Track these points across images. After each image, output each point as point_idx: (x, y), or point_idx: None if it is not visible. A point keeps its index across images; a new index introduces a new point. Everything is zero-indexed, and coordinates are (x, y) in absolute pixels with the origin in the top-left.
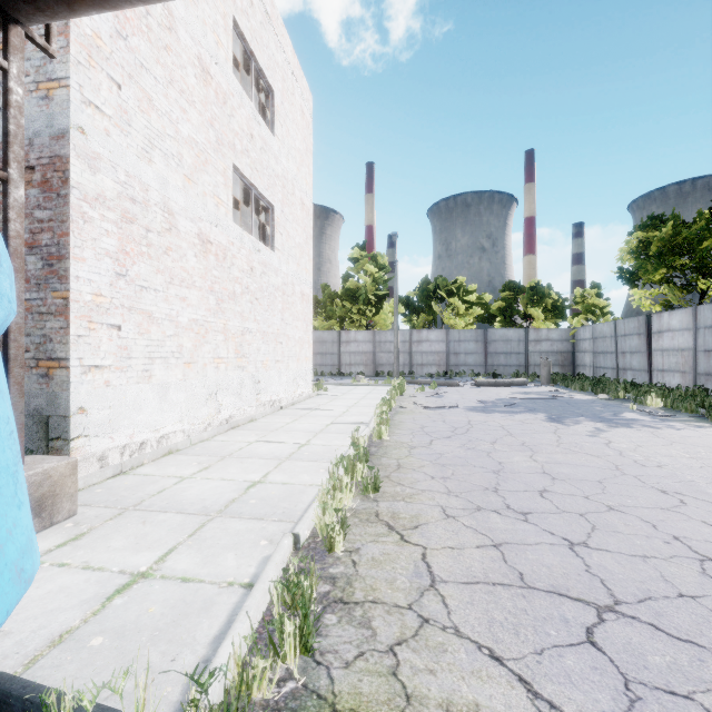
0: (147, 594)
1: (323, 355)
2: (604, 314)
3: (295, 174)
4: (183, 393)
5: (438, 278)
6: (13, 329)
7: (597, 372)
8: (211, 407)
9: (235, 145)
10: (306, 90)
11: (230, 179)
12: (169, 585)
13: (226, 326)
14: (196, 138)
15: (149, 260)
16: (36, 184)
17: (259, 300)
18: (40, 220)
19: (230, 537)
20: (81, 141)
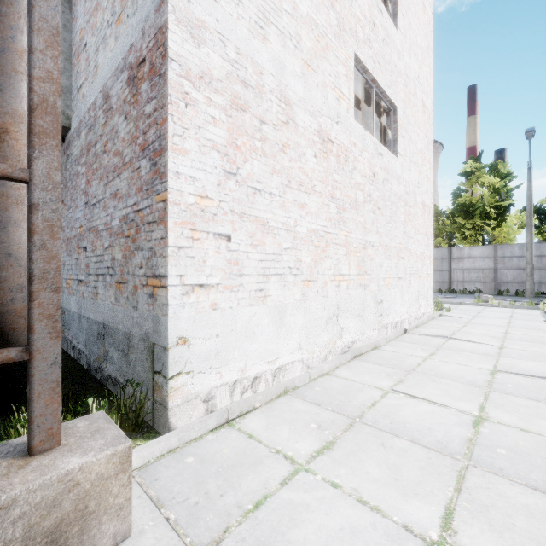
0: None
1: None
2: None
3: (416, 72)
4: (301, 316)
5: None
6: (40, 229)
7: None
8: (332, 332)
9: (356, 32)
10: None
11: (352, 71)
12: None
13: (347, 238)
14: (315, 19)
15: (263, 158)
16: (146, 76)
17: (381, 210)
18: (148, 116)
19: None
20: (182, 4)
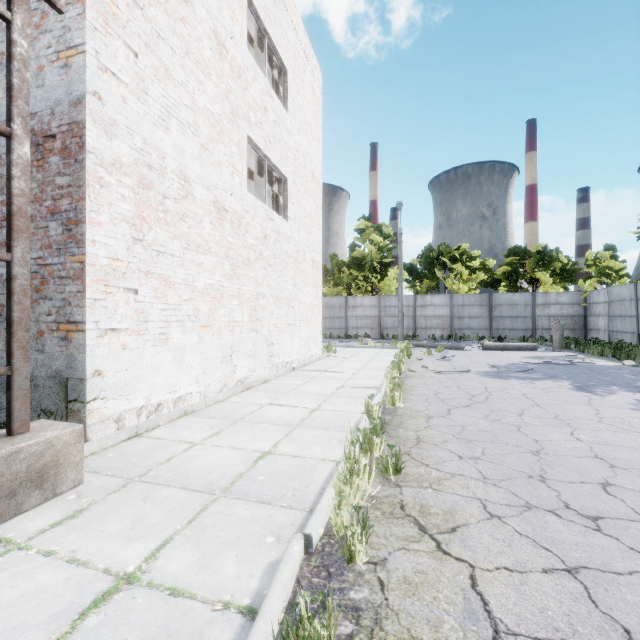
0: (126, 612)
1: (331, 319)
2: (620, 276)
3: (306, 147)
4: (199, 355)
5: (441, 245)
6: (17, 291)
7: (614, 336)
8: (227, 369)
9: (249, 117)
10: (316, 68)
11: (245, 150)
12: (154, 599)
13: (241, 291)
14: (212, 109)
15: (166, 226)
16: (57, 151)
17: (272, 267)
18: (60, 187)
19: (233, 528)
20: (98, 107)
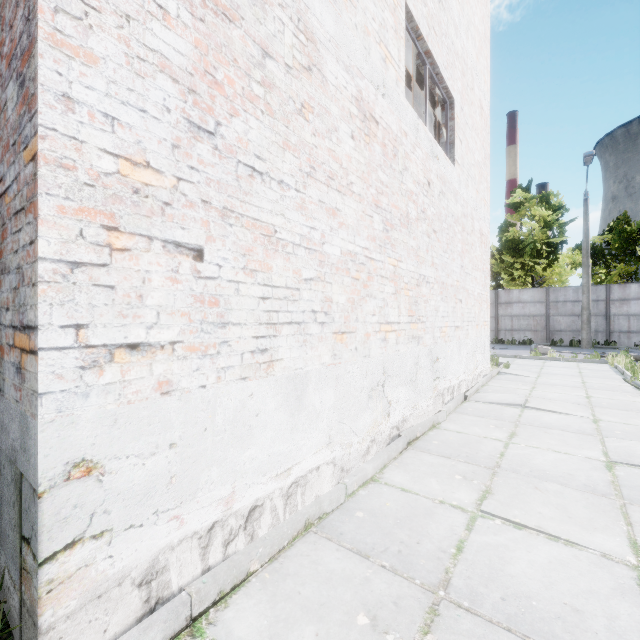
0: None
1: None
2: None
3: (473, 62)
4: (331, 389)
5: None
6: None
7: None
8: (376, 409)
9: None
10: None
11: (402, 27)
12: None
13: (396, 270)
14: None
15: (268, 118)
16: None
17: (437, 234)
18: None
19: None
20: None
